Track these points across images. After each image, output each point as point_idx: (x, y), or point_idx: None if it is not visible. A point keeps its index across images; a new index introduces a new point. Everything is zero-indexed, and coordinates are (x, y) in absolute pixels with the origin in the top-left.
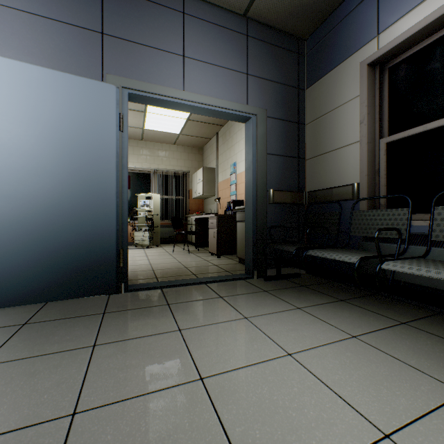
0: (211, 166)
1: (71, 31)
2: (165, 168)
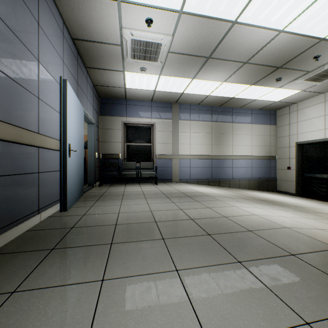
0: None
1: (74, 80)
2: None
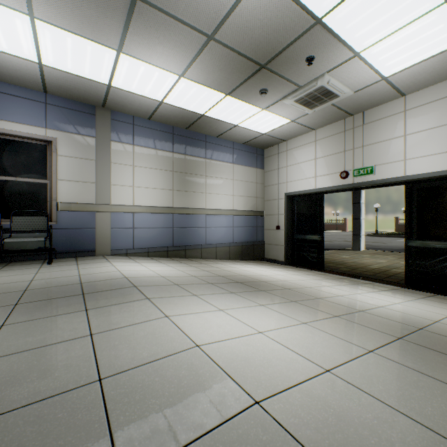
0: None
1: None
2: None
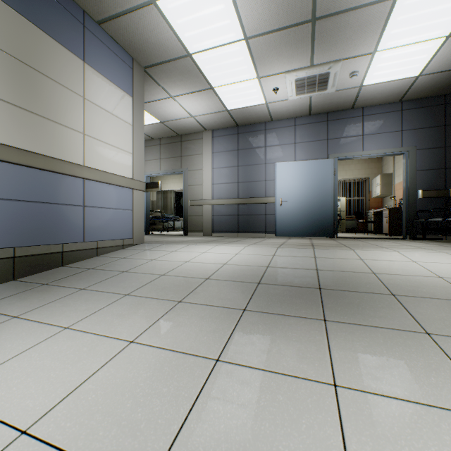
0: (388, 171)
1: (316, 143)
2: (348, 178)
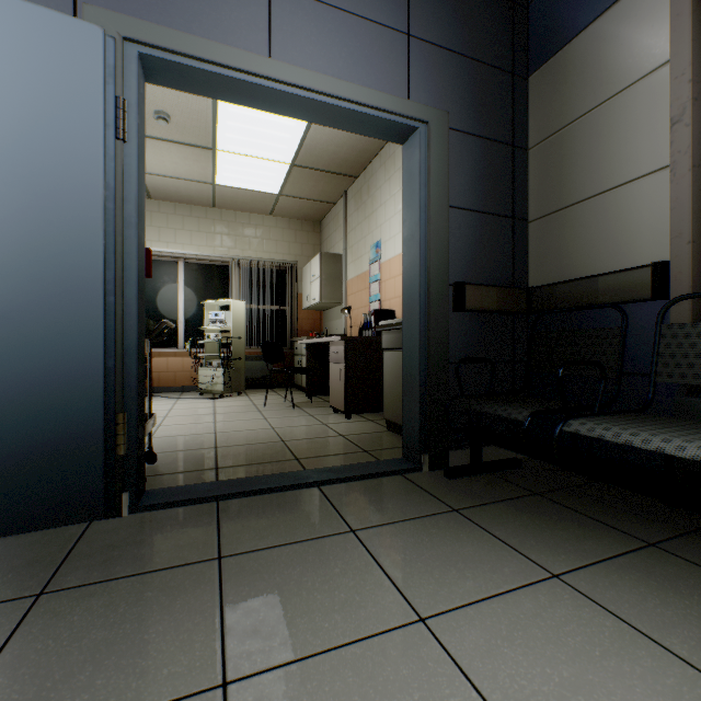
0: (335, 251)
1: None
2: (255, 257)
